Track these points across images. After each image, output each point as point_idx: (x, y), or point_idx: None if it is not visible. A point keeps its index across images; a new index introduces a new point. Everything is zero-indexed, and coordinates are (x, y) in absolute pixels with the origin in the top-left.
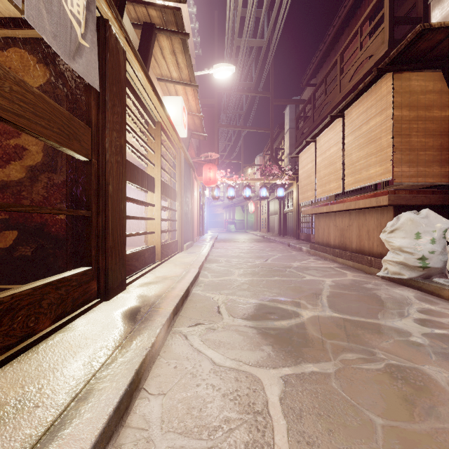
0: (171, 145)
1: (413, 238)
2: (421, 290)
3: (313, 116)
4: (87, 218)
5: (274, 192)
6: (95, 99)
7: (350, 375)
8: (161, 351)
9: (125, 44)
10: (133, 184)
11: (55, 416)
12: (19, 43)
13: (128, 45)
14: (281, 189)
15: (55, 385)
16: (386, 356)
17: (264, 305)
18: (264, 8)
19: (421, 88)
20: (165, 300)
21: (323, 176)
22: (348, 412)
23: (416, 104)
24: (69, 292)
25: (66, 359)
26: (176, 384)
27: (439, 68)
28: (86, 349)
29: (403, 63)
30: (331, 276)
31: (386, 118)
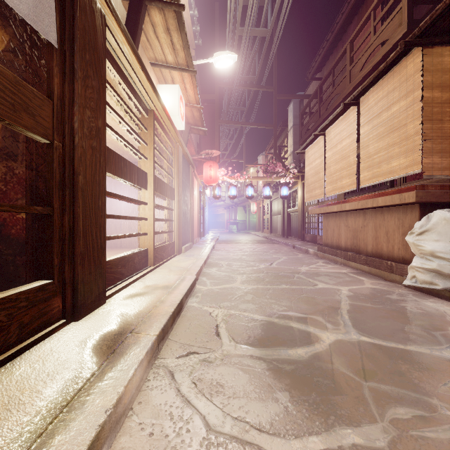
0: (167, 138)
1: (449, 241)
2: None
3: (320, 111)
4: (47, 217)
5: (277, 192)
6: (58, 65)
7: None
8: (134, 402)
9: (104, 5)
10: (119, 178)
11: None
12: None
13: (107, 7)
14: (285, 188)
15: None
16: None
17: (273, 324)
18: None
19: None
20: (149, 320)
21: (333, 172)
22: None
23: (449, 84)
24: (14, 316)
25: None
26: None
27: None
28: (14, 414)
29: (435, 35)
30: (346, 283)
31: (414, 101)
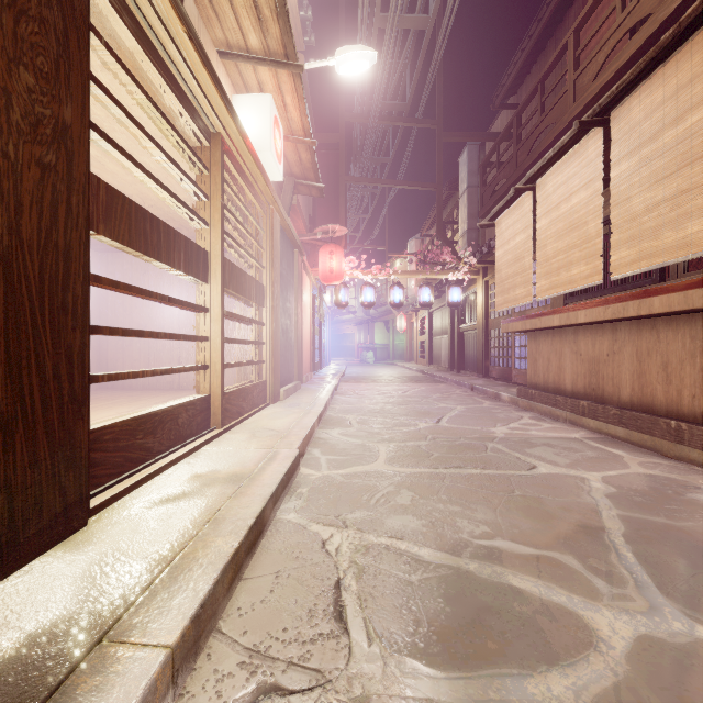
0: (250, 193)
1: None
2: None
3: (517, 157)
4: None
5: (441, 297)
6: None
7: None
8: None
9: None
10: (141, 256)
11: None
12: None
13: None
14: (456, 290)
15: None
16: None
17: (469, 578)
18: None
19: None
20: (167, 587)
21: (552, 254)
22: None
23: None
24: None
25: None
26: None
27: None
28: None
29: None
30: (592, 463)
31: None
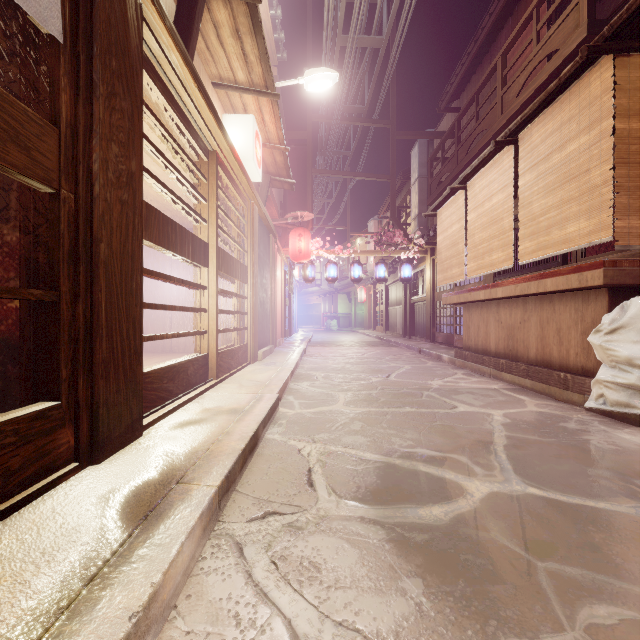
0: (236, 193)
1: None
2: None
3: (458, 155)
4: (51, 306)
5: (396, 272)
6: (68, 75)
7: None
8: (180, 596)
9: None
10: (165, 250)
11: None
12: None
13: None
14: (408, 267)
15: None
16: None
17: (395, 467)
18: None
19: None
20: (207, 463)
21: (478, 242)
22: None
23: None
24: None
25: None
26: None
27: None
28: None
29: (633, 37)
30: (499, 405)
31: (601, 135)
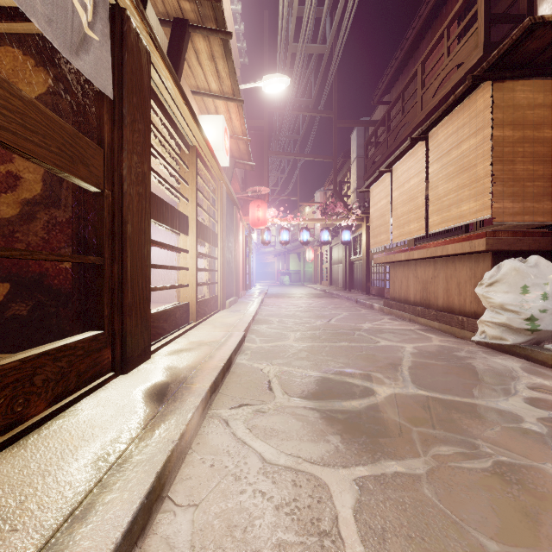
0: (210, 176)
1: (519, 292)
2: (529, 359)
3: (388, 141)
4: (98, 267)
5: (338, 236)
6: (108, 112)
7: (447, 478)
8: (193, 443)
9: (149, 43)
10: (161, 224)
11: (38, 545)
12: (12, 41)
13: (153, 44)
14: (347, 232)
15: (43, 496)
16: (493, 450)
17: (329, 379)
18: (327, 5)
19: (528, 101)
20: (200, 373)
21: (400, 215)
22: (449, 532)
23: (522, 122)
24: (73, 363)
25: (64, 457)
26: (212, 490)
27: (551, 75)
28: (92, 443)
29: (505, 69)
30: (412, 340)
31: (484, 139)
